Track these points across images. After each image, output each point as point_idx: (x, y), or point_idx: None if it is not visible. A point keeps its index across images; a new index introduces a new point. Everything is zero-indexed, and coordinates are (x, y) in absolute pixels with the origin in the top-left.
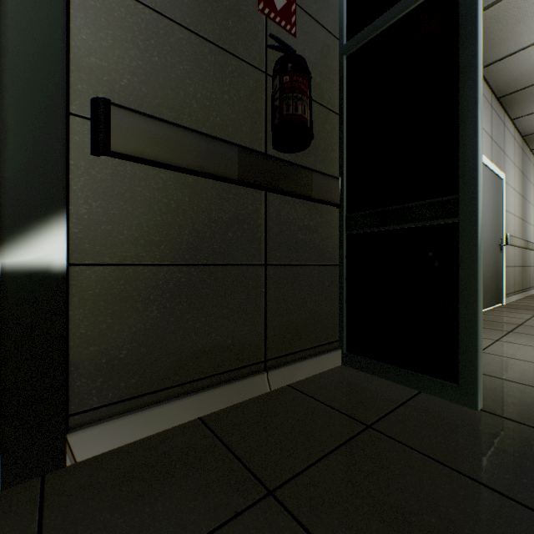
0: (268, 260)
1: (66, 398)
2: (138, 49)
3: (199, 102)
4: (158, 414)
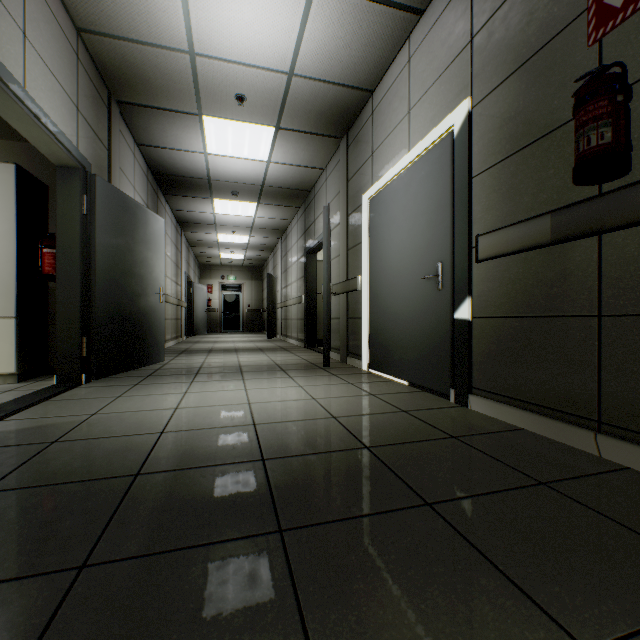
0: (602, 311)
1: (468, 377)
2: (495, 192)
3: (529, 194)
4: (501, 409)
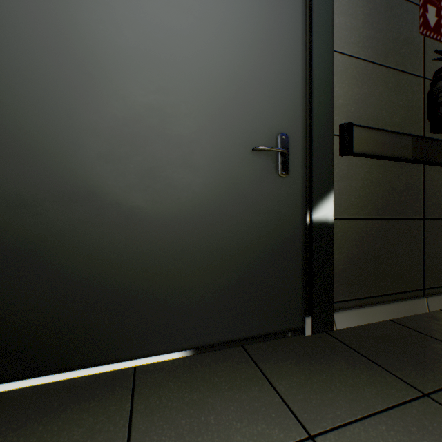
0: (424, 215)
1: (332, 292)
2: (358, 87)
3: (386, 110)
4: (369, 312)
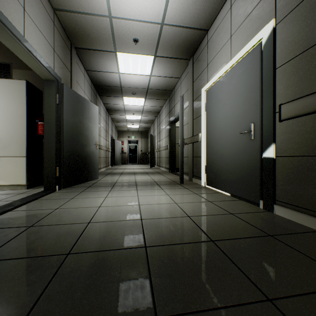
0: None
1: (273, 194)
2: (294, 75)
3: None
4: (299, 216)
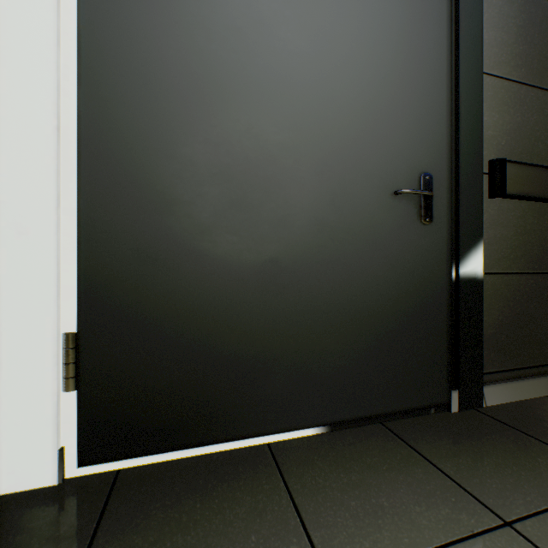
0: None
1: (482, 362)
2: (509, 115)
3: (542, 142)
4: (523, 386)
